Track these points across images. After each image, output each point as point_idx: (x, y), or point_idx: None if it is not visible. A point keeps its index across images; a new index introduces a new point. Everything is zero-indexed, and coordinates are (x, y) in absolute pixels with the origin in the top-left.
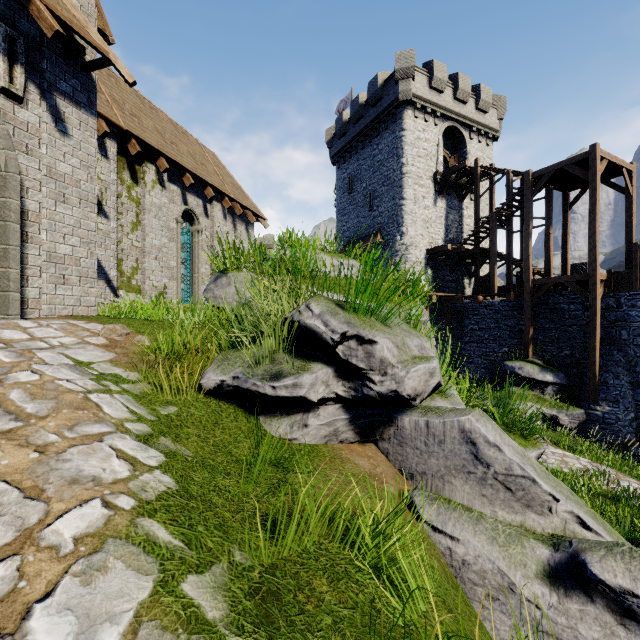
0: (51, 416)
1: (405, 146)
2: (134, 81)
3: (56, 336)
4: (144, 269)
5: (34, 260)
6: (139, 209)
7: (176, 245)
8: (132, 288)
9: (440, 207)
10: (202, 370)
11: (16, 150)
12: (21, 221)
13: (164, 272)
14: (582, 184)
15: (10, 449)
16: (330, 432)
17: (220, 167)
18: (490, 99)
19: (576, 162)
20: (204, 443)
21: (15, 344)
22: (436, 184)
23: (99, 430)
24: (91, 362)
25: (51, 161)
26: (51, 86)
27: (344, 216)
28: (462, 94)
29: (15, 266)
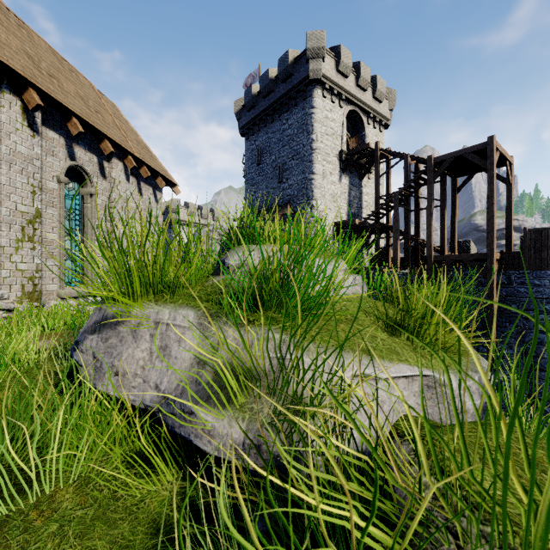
0: None
1: (315, 123)
2: None
3: None
4: (0, 246)
5: None
6: None
7: (57, 211)
8: None
9: (344, 183)
10: None
11: None
12: None
13: (36, 249)
14: (470, 172)
15: None
16: None
17: (122, 120)
18: (384, 90)
19: (475, 151)
20: None
21: None
22: (341, 162)
23: None
24: None
25: None
26: None
27: (253, 186)
28: (363, 82)
29: None
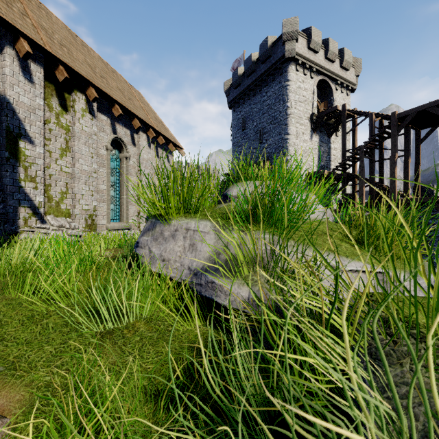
0: None
1: (289, 93)
2: None
3: None
4: (73, 193)
5: None
6: (68, 136)
7: (106, 170)
8: (61, 212)
9: (315, 141)
10: None
11: None
12: None
13: (94, 195)
14: (433, 124)
15: None
16: None
17: (145, 104)
18: (351, 60)
19: (438, 105)
20: None
21: None
22: (312, 123)
23: None
24: None
25: None
26: None
27: (238, 147)
28: (331, 55)
29: None
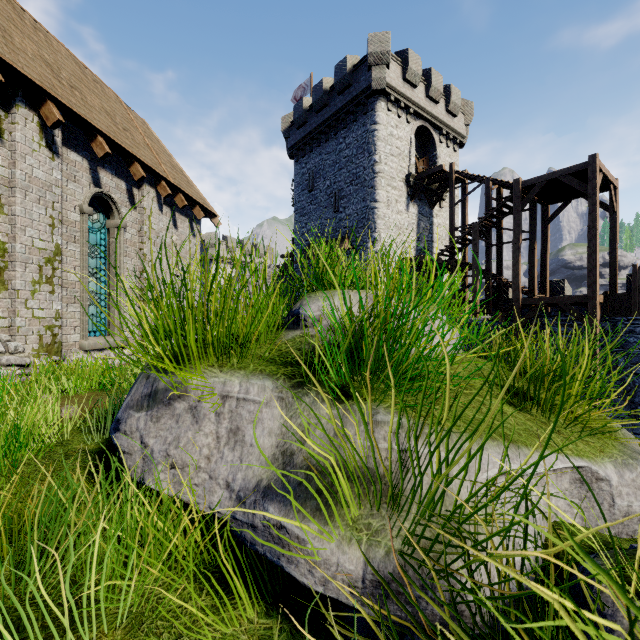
0: None
1: (378, 142)
2: None
3: None
4: (14, 289)
5: None
6: (4, 185)
7: (80, 248)
8: None
9: (412, 213)
10: None
11: None
12: None
13: (56, 292)
14: (564, 198)
15: None
16: None
17: (153, 140)
18: (459, 102)
19: (573, 173)
20: None
21: None
22: (409, 187)
23: None
24: None
25: None
26: None
27: (303, 216)
28: (434, 92)
29: None
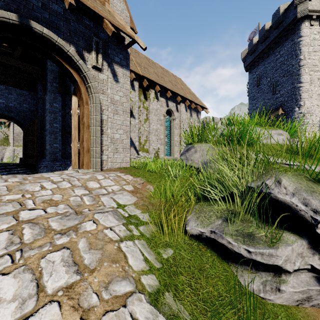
0: (97, 270)
1: (302, 47)
2: (145, 47)
3: (111, 185)
4: (149, 140)
5: (105, 142)
6: (147, 112)
7: (163, 127)
8: (144, 150)
9: None
10: (185, 216)
11: (99, 93)
12: (101, 125)
13: (158, 141)
14: None
15: (66, 312)
16: (303, 298)
17: (183, 85)
18: None
19: None
20: (195, 296)
21: (93, 191)
22: None
23: (124, 290)
24: (125, 205)
25: (112, 95)
26: (112, 60)
27: (254, 100)
28: None
29: (98, 146)
